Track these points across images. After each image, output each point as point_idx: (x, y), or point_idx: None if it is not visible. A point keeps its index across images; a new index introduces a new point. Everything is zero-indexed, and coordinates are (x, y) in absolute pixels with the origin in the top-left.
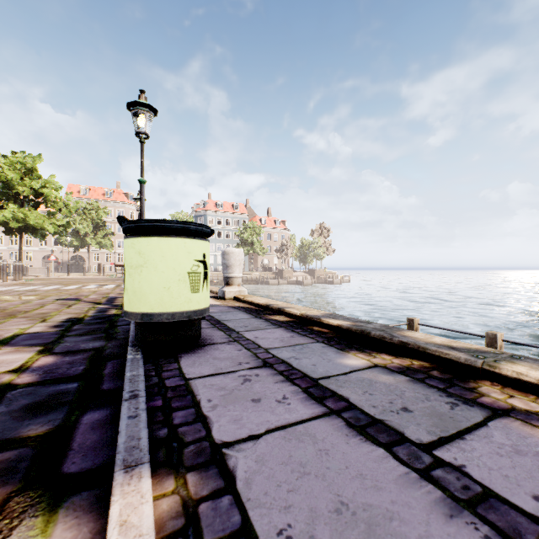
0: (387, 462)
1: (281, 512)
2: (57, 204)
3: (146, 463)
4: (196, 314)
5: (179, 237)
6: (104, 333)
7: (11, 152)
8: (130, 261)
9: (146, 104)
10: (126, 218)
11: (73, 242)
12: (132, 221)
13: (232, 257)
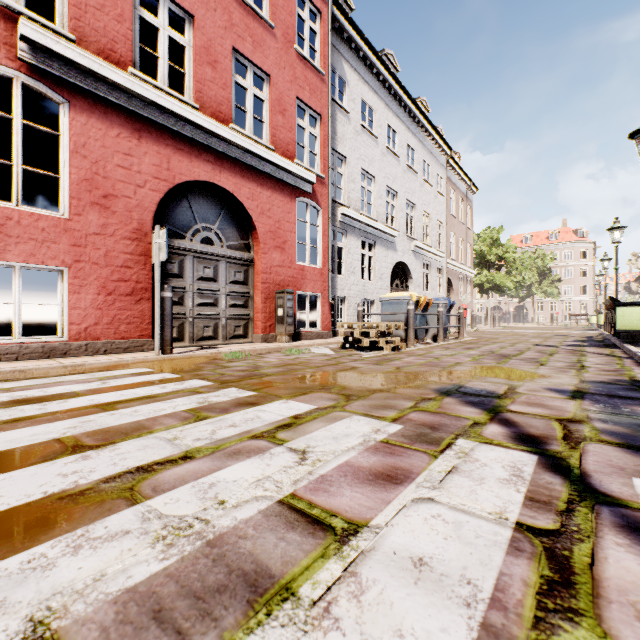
0: None
1: None
2: (514, 263)
3: (628, 344)
4: None
5: (638, 306)
6: (601, 342)
7: (482, 231)
8: (618, 314)
9: (619, 226)
10: (612, 297)
11: (518, 293)
12: (619, 302)
13: None
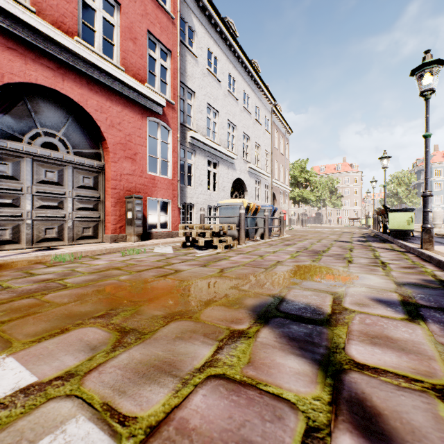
0: (437, 243)
1: (417, 242)
2: (315, 184)
3: (400, 240)
4: (409, 230)
5: (404, 212)
6: (377, 238)
7: (295, 161)
8: (390, 218)
9: (387, 156)
10: (384, 205)
11: (317, 204)
12: (391, 209)
13: (433, 214)
